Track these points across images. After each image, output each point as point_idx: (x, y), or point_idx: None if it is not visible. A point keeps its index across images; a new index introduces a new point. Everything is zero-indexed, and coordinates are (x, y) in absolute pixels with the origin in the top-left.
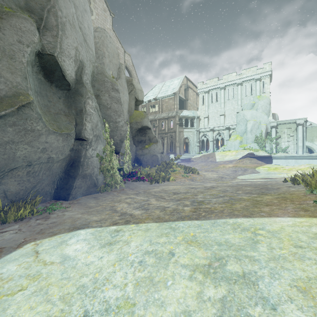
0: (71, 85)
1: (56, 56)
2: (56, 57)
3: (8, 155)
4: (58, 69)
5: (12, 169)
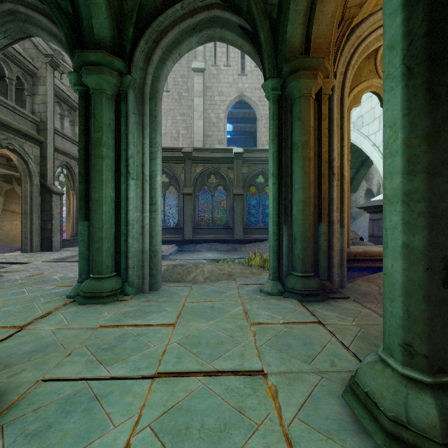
0: (375, 195)
1: (371, 189)
2: (371, 189)
3: (361, 224)
4: (371, 192)
5: (360, 228)
